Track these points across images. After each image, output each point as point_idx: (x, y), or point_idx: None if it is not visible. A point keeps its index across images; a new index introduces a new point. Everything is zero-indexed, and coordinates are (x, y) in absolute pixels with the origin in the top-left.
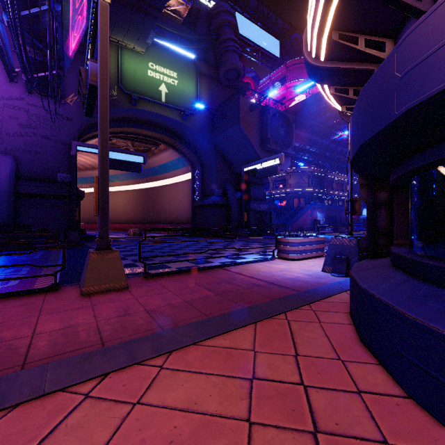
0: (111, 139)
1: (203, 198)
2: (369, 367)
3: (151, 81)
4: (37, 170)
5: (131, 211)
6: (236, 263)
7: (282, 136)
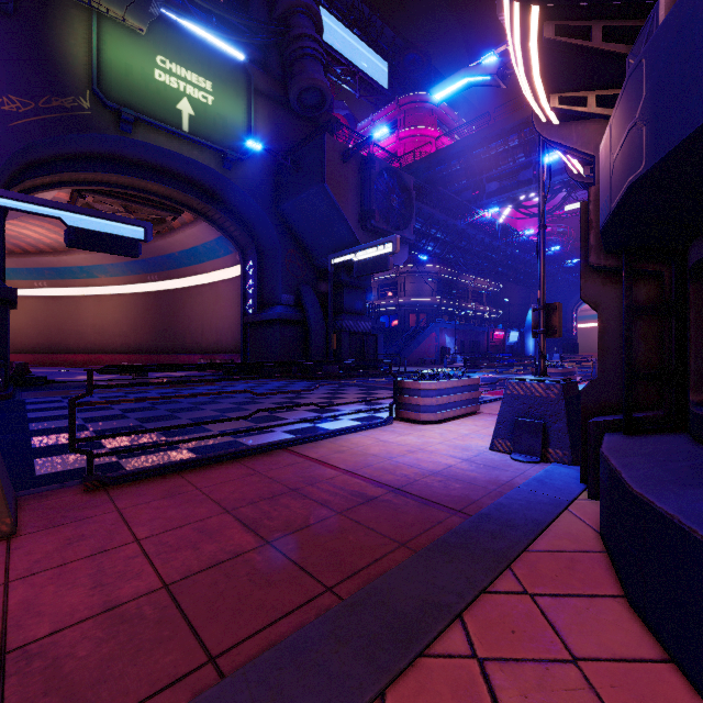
0: (84, 195)
1: (261, 309)
2: None
3: (162, 90)
4: None
5: (130, 332)
6: (317, 436)
7: (395, 209)
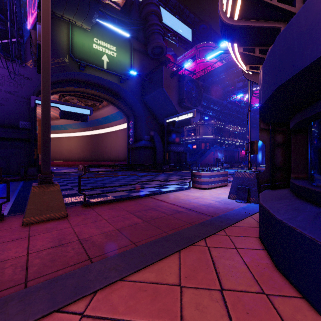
0: (65, 96)
1: (136, 142)
2: (294, 302)
3: (96, 52)
4: (2, 118)
5: (81, 152)
6: (160, 192)
7: (194, 97)
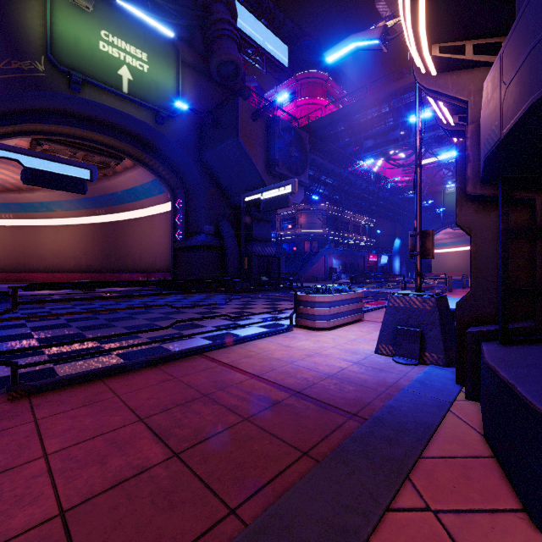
0: (41, 143)
1: (188, 237)
2: None
3: (106, 58)
4: None
5: (82, 255)
6: (229, 343)
7: (294, 159)
